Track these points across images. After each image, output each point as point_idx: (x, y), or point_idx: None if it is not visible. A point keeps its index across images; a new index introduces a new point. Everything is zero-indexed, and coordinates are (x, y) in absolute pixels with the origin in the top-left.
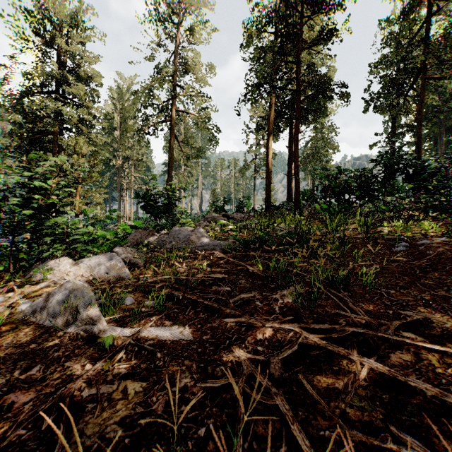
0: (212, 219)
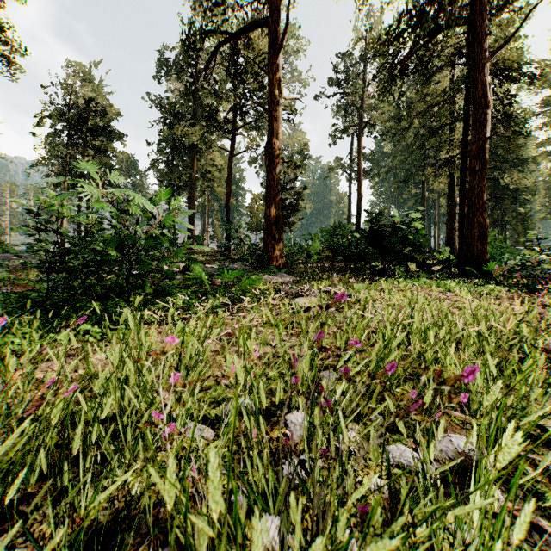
0: (6, 257)
